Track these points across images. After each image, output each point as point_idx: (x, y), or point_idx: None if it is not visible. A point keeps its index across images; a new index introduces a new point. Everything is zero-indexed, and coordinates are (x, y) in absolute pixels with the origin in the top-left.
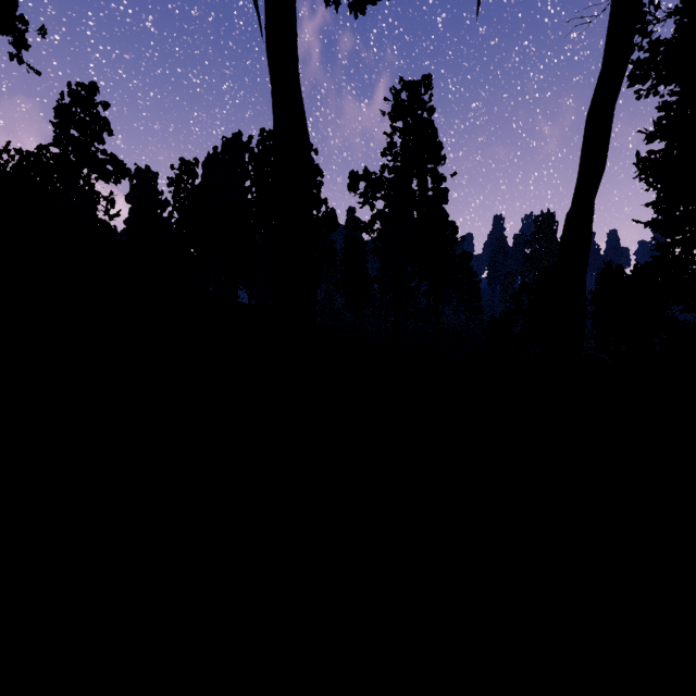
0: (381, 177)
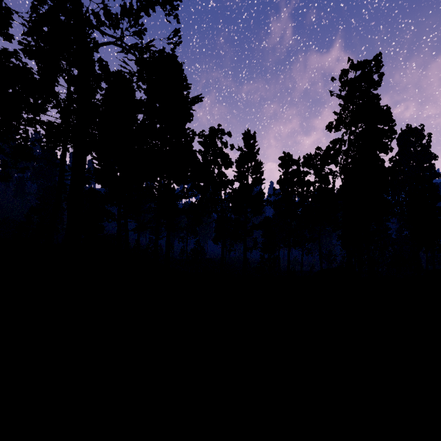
0: None
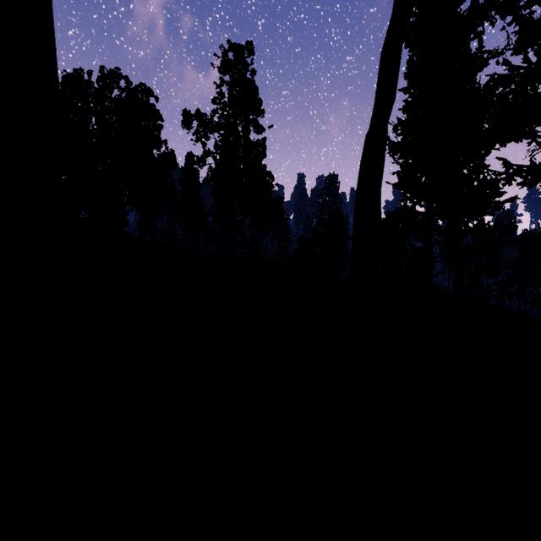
0: (211, 119)
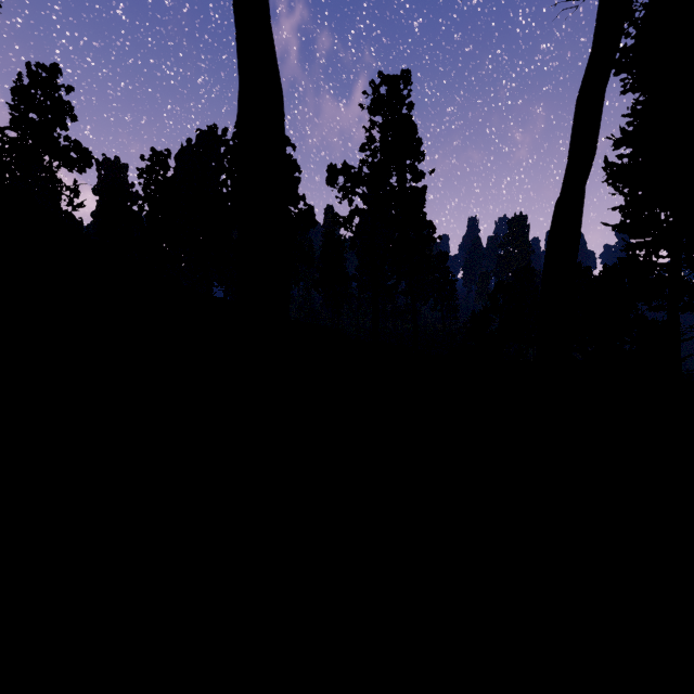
0: (360, 172)
